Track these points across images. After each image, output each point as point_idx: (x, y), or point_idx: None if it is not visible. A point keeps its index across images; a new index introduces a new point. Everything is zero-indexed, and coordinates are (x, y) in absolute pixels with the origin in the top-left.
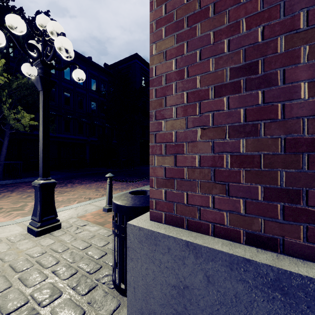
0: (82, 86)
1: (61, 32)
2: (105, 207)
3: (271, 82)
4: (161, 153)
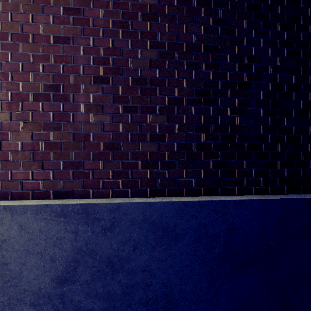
0: None
1: None
2: None
3: (67, 99)
4: None
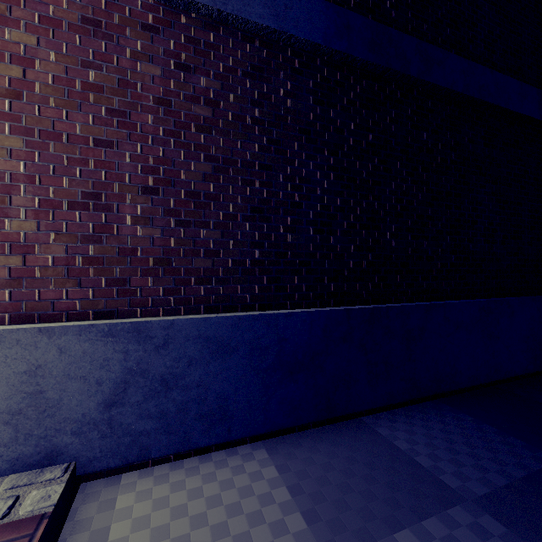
0: None
1: None
2: None
3: (111, 210)
4: (4, 252)
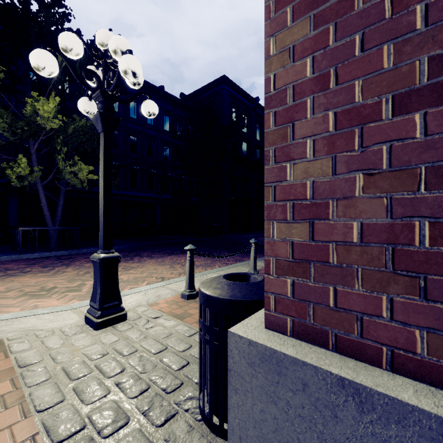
0: (152, 126)
1: (127, 50)
2: (184, 292)
3: None
4: (284, 218)
